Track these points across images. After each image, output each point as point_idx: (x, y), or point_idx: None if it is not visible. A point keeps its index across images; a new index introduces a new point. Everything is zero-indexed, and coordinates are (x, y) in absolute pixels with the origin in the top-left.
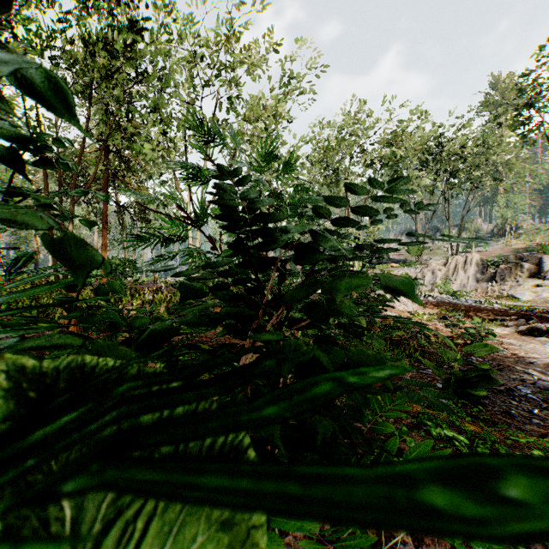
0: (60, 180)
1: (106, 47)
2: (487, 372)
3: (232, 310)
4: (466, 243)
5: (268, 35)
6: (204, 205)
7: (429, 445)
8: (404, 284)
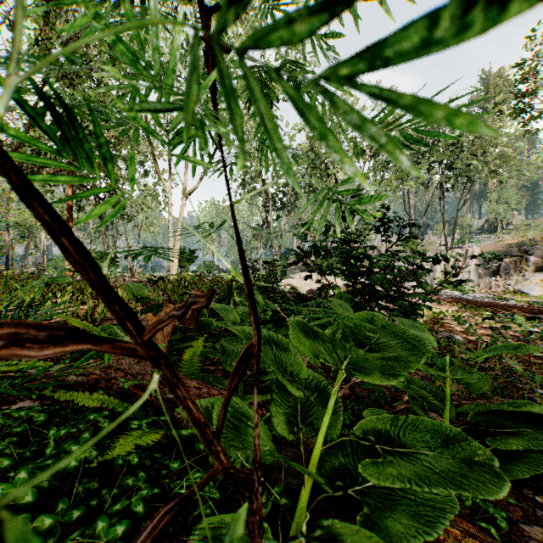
0: None
1: None
2: None
3: None
4: None
5: None
6: None
7: None
8: None
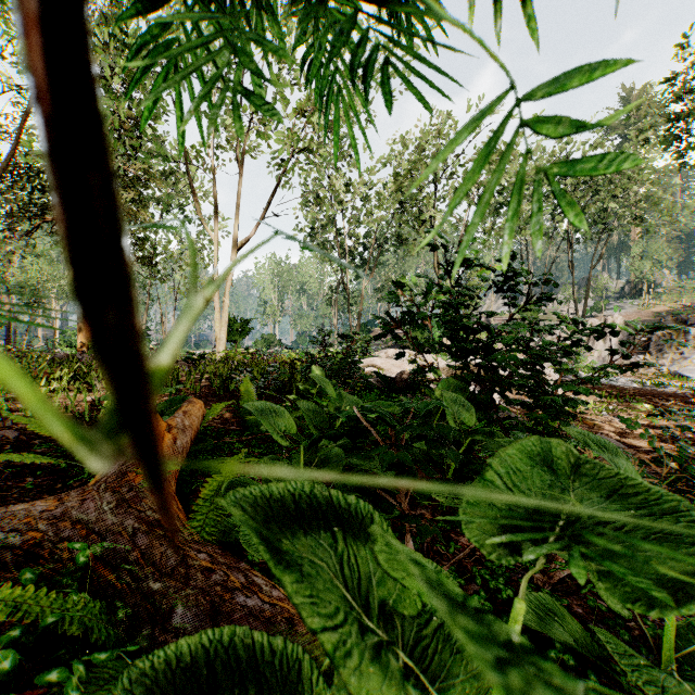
0: None
1: None
2: None
3: None
4: None
5: None
6: None
7: None
8: None
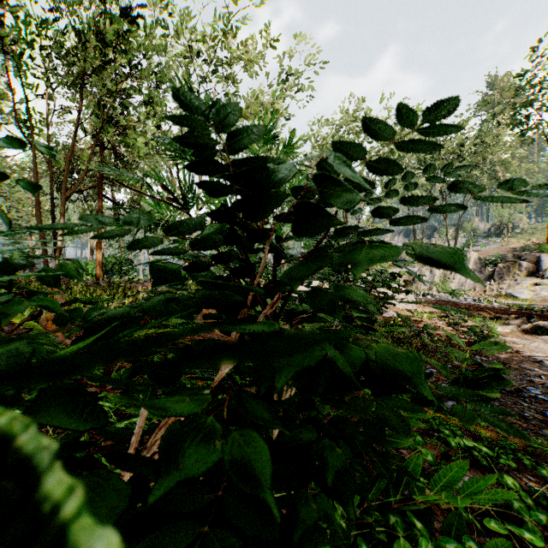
0: (51, 175)
1: (98, 37)
2: (499, 372)
3: (210, 293)
4: (525, 202)
5: (265, 31)
6: (191, 185)
7: (463, 468)
8: (446, 255)
